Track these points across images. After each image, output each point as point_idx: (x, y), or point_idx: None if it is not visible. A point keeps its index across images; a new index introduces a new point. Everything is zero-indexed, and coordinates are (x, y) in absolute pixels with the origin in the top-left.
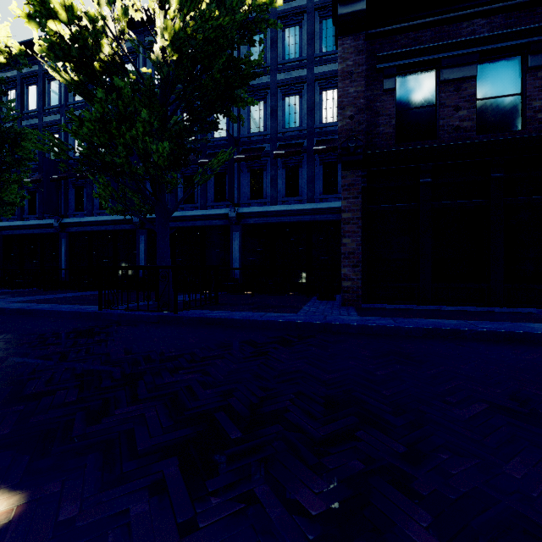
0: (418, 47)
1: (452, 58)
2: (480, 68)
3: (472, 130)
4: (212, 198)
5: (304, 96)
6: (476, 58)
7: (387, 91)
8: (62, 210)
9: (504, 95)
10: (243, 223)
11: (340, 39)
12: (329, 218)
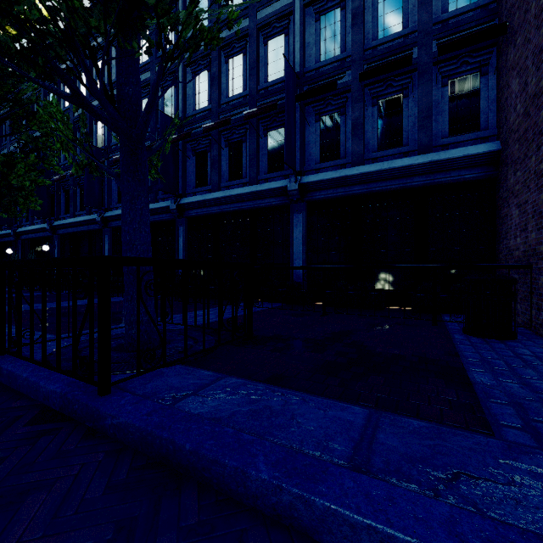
0: None
1: None
2: None
3: None
4: (264, 168)
5: None
6: None
7: None
8: (105, 203)
9: None
10: (309, 198)
11: None
12: (464, 175)
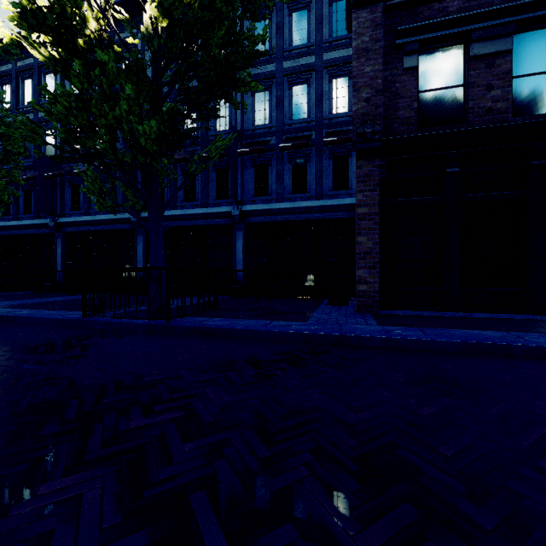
0: (445, 19)
1: (484, 29)
2: (516, 41)
3: (507, 112)
4: (214, 195)
5: (312, 85)
6: (512, 29)
7: (408, 69)
8: (58, 209)
9: (544, 71)
10: (247, 221)
11: (354, 12)
12: (340, 215)
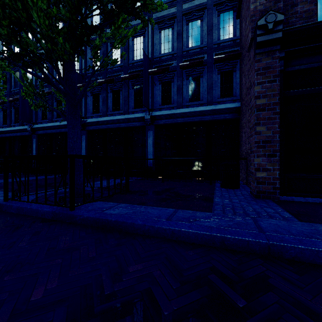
0: None
1: None
2: None
3: None
4: (132, 106)
5: (204, 20)
6: None
7: None
8: (33, 119)
9: None
10: (155, 123)
11: None
12: (226, 116)
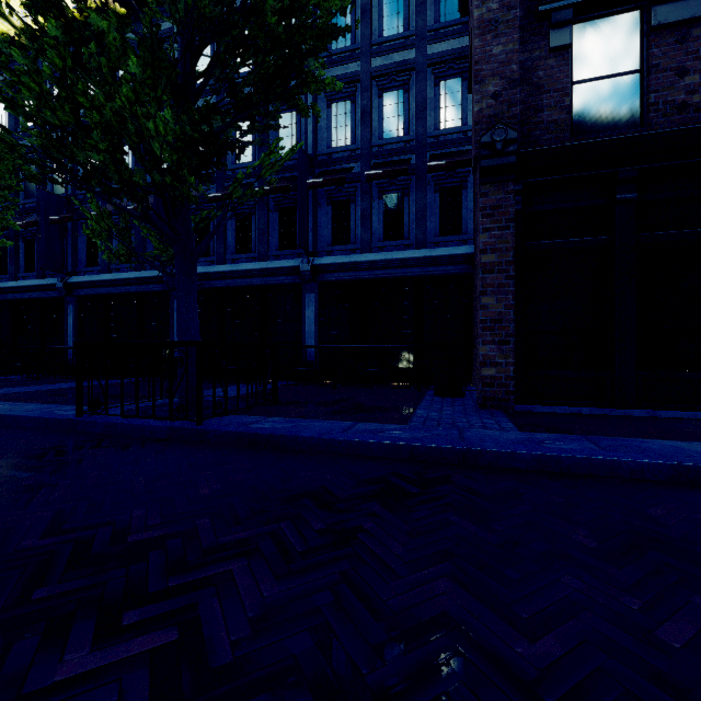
0: None
1: None
2: None
3: None
4: (276, 245)
5: (411, 91)
6: None
7: (556, 49)
8: (68, 265)
9: None
10: (321, 280)
11: None
12: (450, 270)
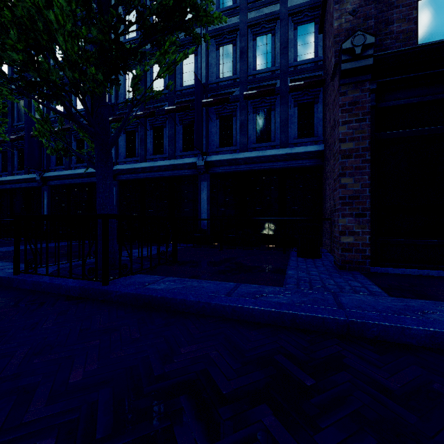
0: None
1: None
2: None
3: None
4: (180, 148)
5: (276, 34)
6: None
7: None
8: (44, 165)
9: None
10: (211, 172)
11: None
12: (305, 163)
